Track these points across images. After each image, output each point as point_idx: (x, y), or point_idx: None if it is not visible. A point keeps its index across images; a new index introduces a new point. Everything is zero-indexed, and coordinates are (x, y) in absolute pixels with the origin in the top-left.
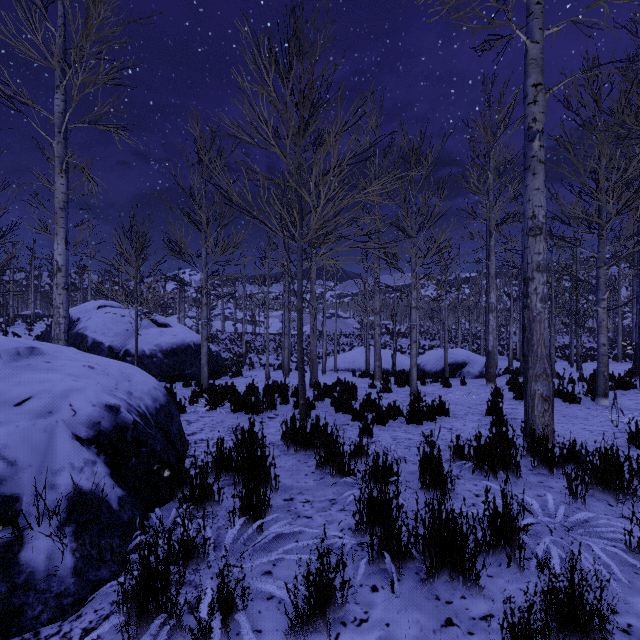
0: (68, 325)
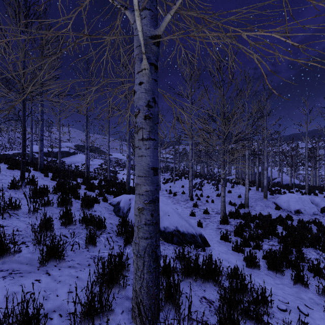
0: (279, 175)
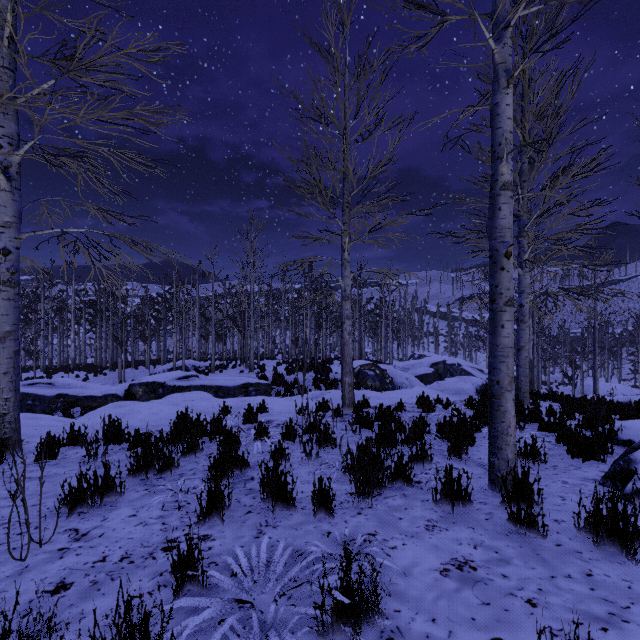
0: None
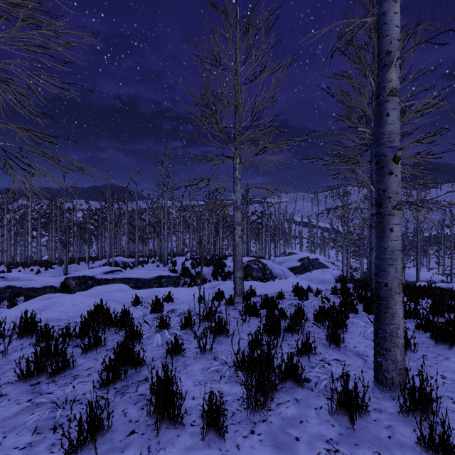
0: None
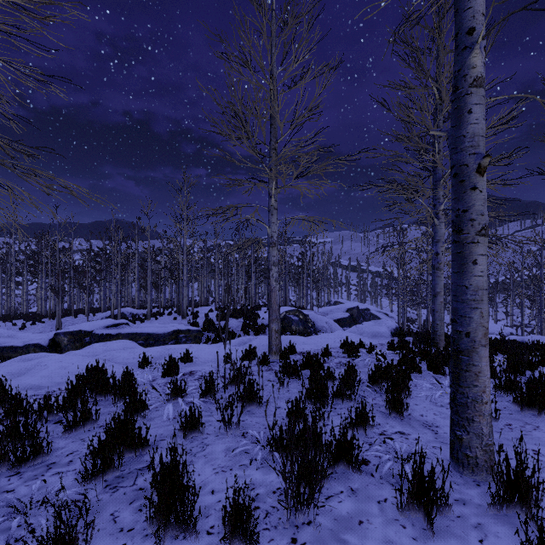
0: None
